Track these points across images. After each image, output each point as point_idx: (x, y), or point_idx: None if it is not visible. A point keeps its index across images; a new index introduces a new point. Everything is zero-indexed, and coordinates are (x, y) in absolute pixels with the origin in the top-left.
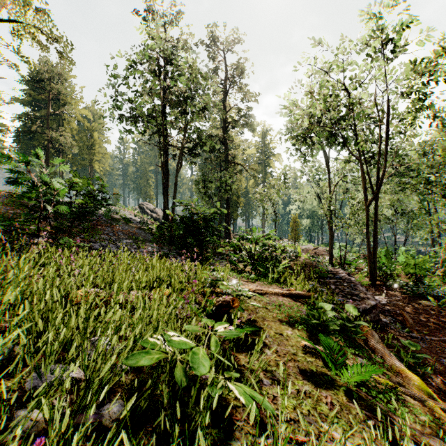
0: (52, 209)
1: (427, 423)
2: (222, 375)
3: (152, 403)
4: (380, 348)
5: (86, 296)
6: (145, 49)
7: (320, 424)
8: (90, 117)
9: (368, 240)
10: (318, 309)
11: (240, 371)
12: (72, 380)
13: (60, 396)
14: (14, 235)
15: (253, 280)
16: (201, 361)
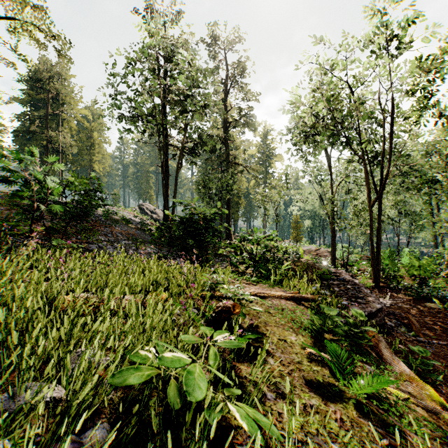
0: (45, 209)
1: (444, 439)
2: (222, 390)
3: (142, 426)
4: (387, 354)
5: (74, 302)
6: (144, 47)
7: (330, 444)
8: (90, 117)
9: (371, 241)
10: (322, 313)
11: (241, 383)
12: (50, 400)
13: (31, 423)
14: (3, 236)
15: (254, 282)
16: (196, 381)
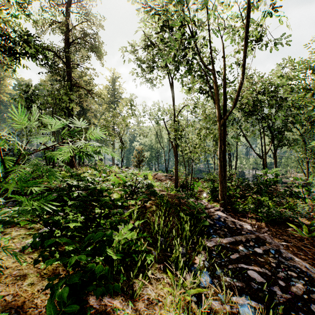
0: None
1: None
2: None
3: None
4: None
5: None
6: None
7: None
8: None
9: (221, 163)
10: None
11: None
12: None
13: None
14: None
15: None
16: None
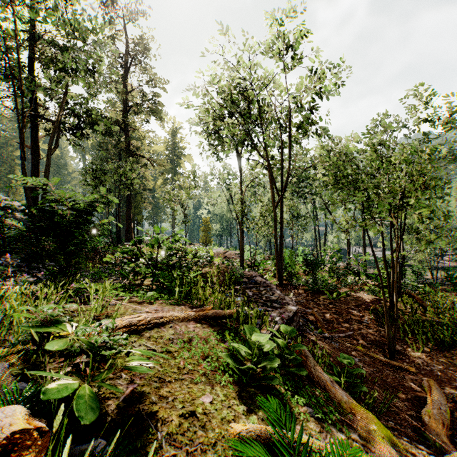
0: None
1: None
2: None
3: None
4: (317, 372)
5: None
6: None
7: None
8: None
9: (276, 241)
10: (242, 332)
11: None
12: None
13: None
14: None
15: (152, 299)
16: None
